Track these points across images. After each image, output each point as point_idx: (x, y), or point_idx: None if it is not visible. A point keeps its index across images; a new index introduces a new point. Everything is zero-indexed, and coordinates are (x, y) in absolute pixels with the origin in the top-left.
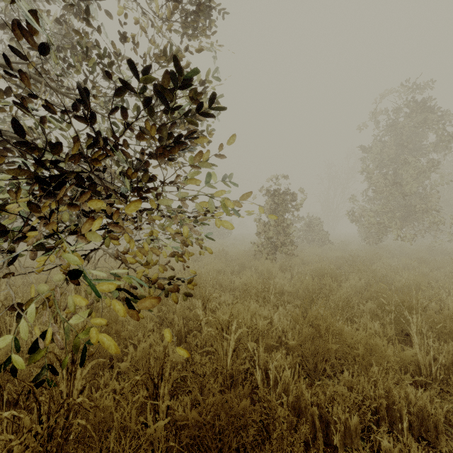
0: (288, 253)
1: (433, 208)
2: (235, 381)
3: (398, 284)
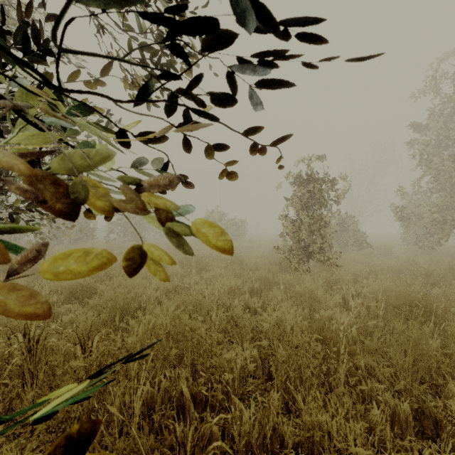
0: (328, 262)
1: None
2: None
3: None
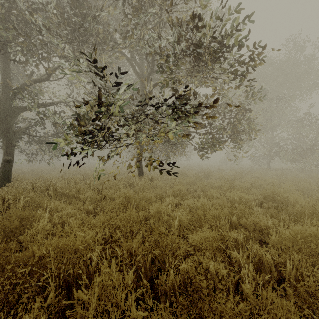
0: None
1: None
2: None
3: None
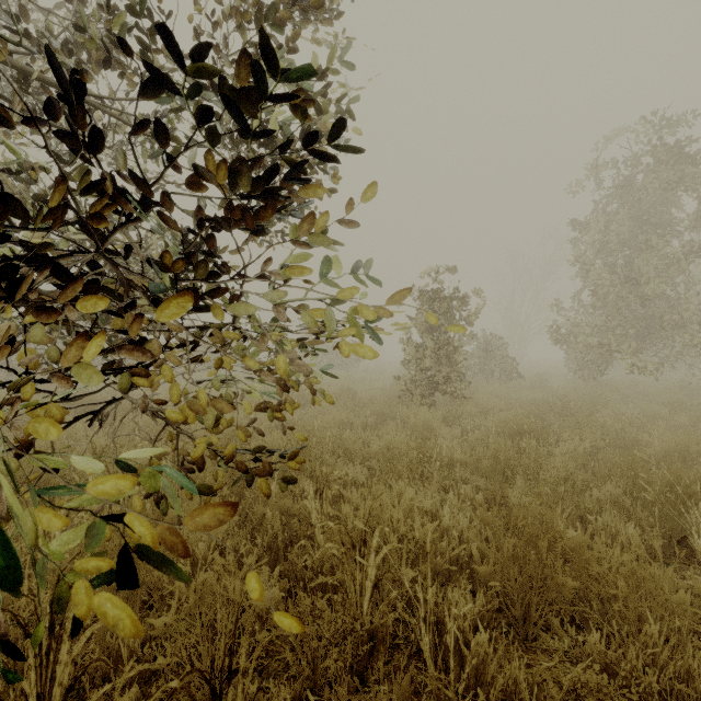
0: (455, 395)
1: (691, 321)
2: (378, 643)
3: (647, 449)
